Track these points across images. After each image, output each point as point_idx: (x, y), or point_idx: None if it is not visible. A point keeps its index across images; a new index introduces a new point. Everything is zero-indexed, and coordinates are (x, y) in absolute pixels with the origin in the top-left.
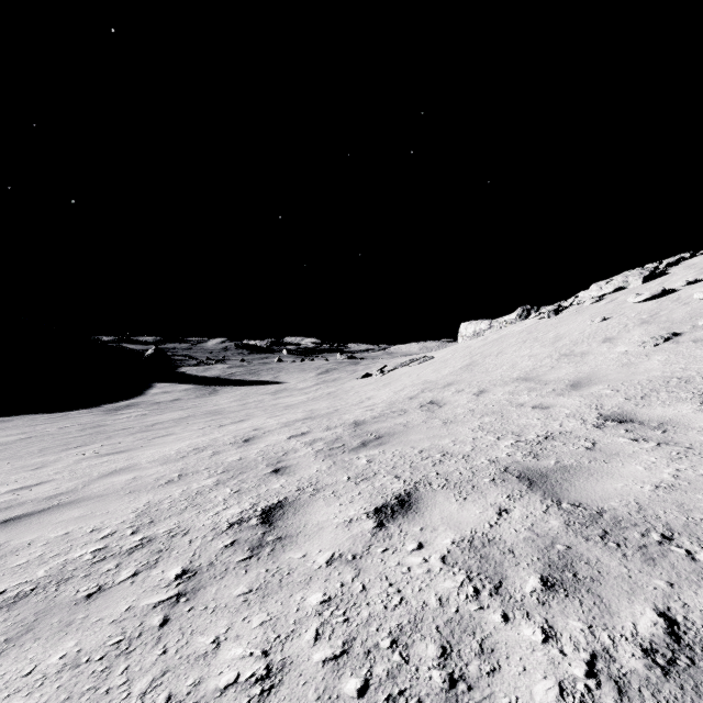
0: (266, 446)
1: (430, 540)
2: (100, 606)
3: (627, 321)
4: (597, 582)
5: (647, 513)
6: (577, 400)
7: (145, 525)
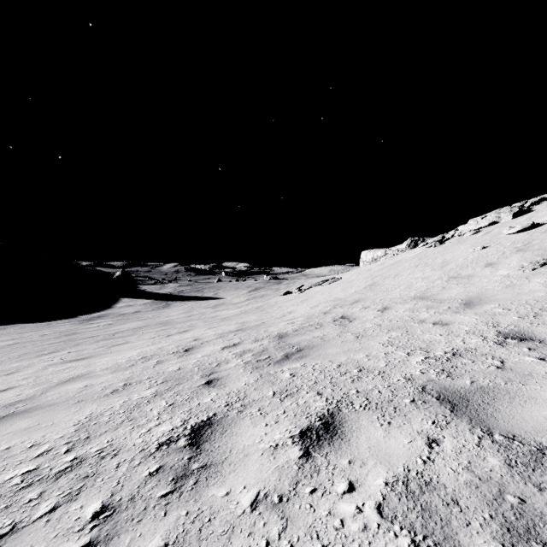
0: (202, 356)
1: (360, 479)
2: None
3: (504, 249)
4: None
5: None
6: (473, 317)
7: (81, 442)
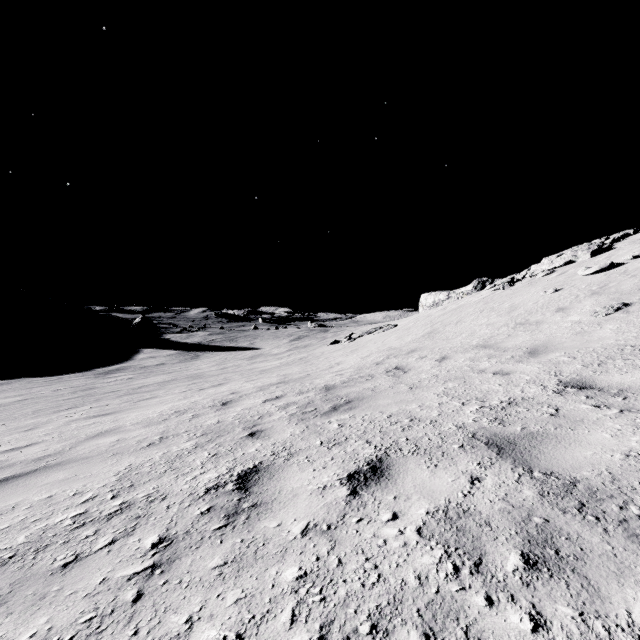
0: (242, 409)
1: (404, 510)
2: (75, 578)
3: (578, 292)
4: (581, 561)
5: (622, 484)
6: (535, 366)
7: (125, 489)
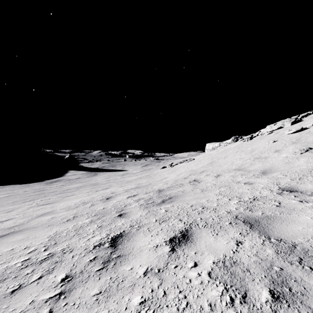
0: (116, 202)
1: (200, 261)
2: (17, 300)
3: (285, 142)
4: (305, 296)
5: None
6: (266, 180)
7: (52, 245)
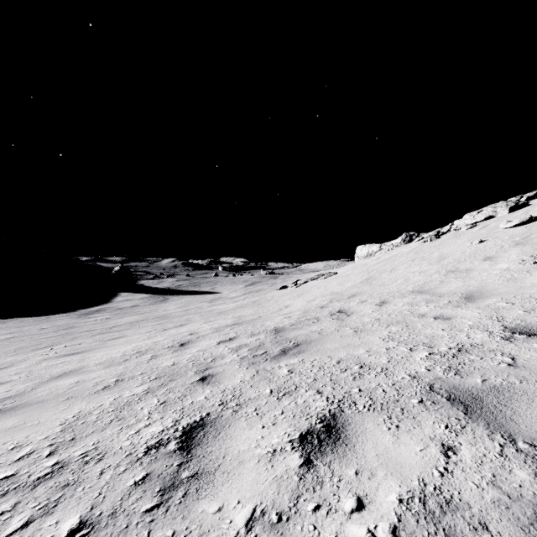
0: (197, 351)
1: (370, 495)
2: None
3: (502, 243)
4: None
5: None
6: (475, 312)
7: (65, 444)
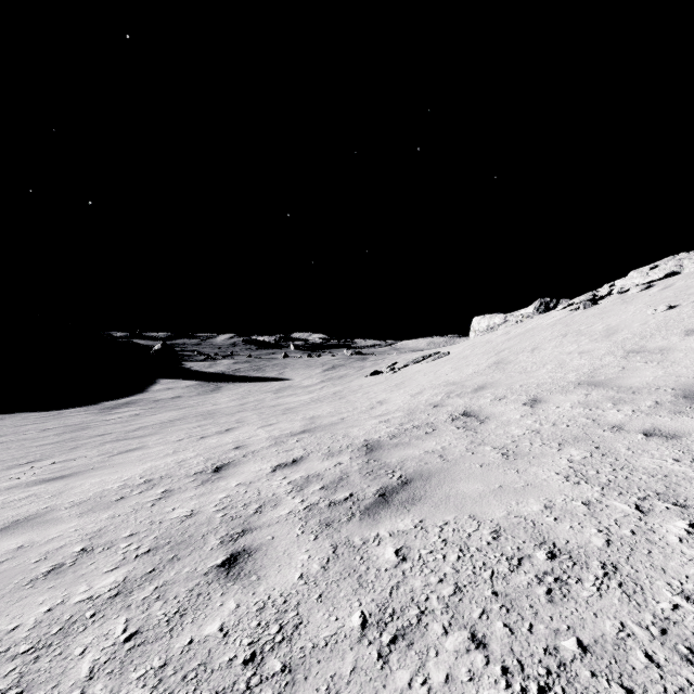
0: (238, 485)
1: None
2: None
3: None
4: None
5: None
6: None
7: None
